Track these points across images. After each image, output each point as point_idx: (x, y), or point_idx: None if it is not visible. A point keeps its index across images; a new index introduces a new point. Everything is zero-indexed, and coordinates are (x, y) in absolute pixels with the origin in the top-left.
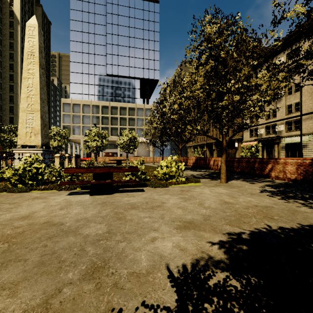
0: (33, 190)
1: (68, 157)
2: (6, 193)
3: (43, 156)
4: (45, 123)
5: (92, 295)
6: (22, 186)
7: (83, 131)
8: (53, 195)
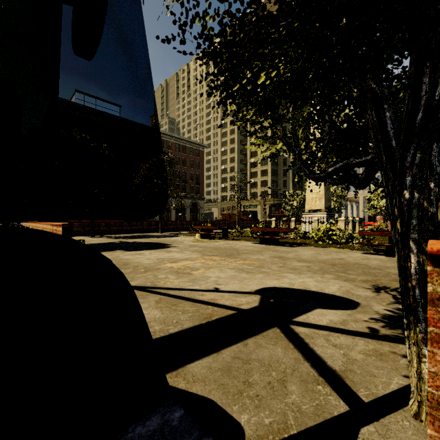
0: (331, 248)
1: (352, 221)
2: (313, 247)
3: (326, 220)
4: (327, 187)
5: (397, 284)
6: (322, 243)
7: None
8: (349, 252)
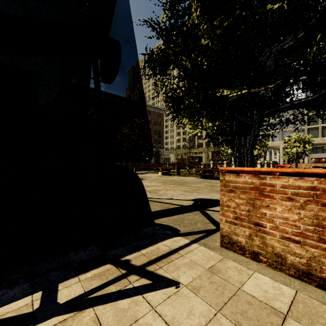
0: None
1: (266, 163)
2: None
3: None
4: None
5: None
6: None
7: (283, 136)
8: None
